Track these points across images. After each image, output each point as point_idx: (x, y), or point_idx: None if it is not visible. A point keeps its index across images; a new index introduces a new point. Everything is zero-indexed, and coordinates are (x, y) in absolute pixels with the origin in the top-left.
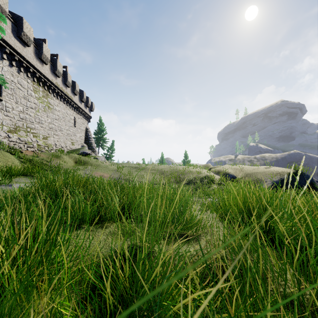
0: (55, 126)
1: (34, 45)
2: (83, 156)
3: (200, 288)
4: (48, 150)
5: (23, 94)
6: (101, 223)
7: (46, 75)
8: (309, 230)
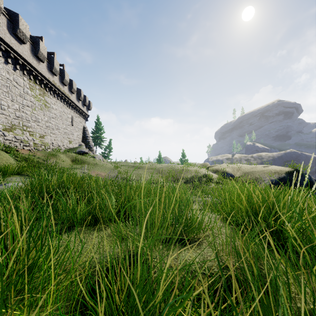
0: (52, 125)
1: (30, 43)
2: (80, 155)
3: None
4: (45, 149)
5: (19, 92)
6: (96, 225)
7: (43, 73)
8: None
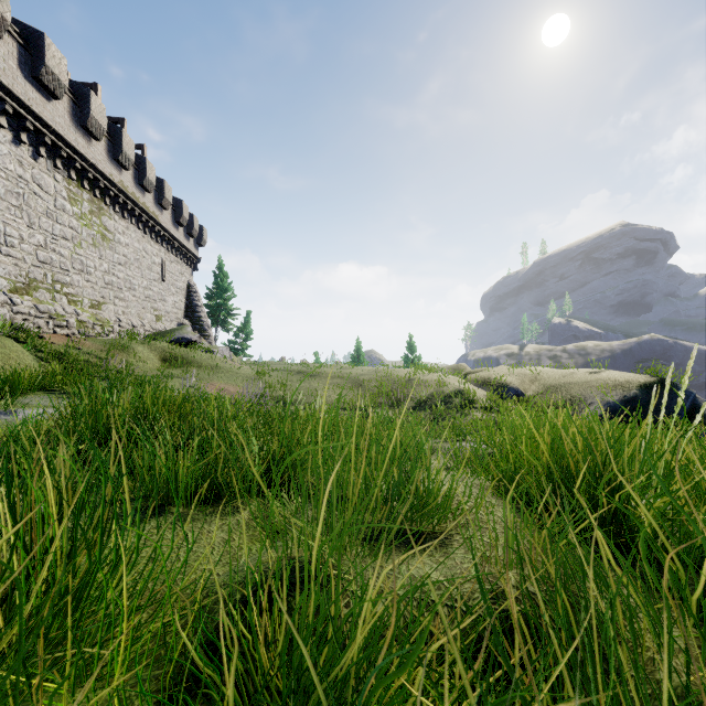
0: (119, 280)
1: (69, 98)
2: (181, 346)
3: None
4: (102, 334)
5: (44, 207)
6: (218, 502)
7: (99, 165)
8: None
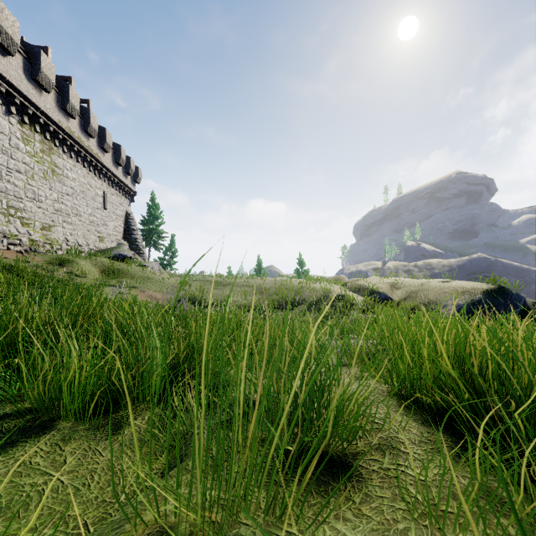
0: (67, 208)
1: (22, 55)
2: (118, 261)
3: None
4: (51, 251)
5: None
6: (115, 412)
7: (49, 113)
8: None
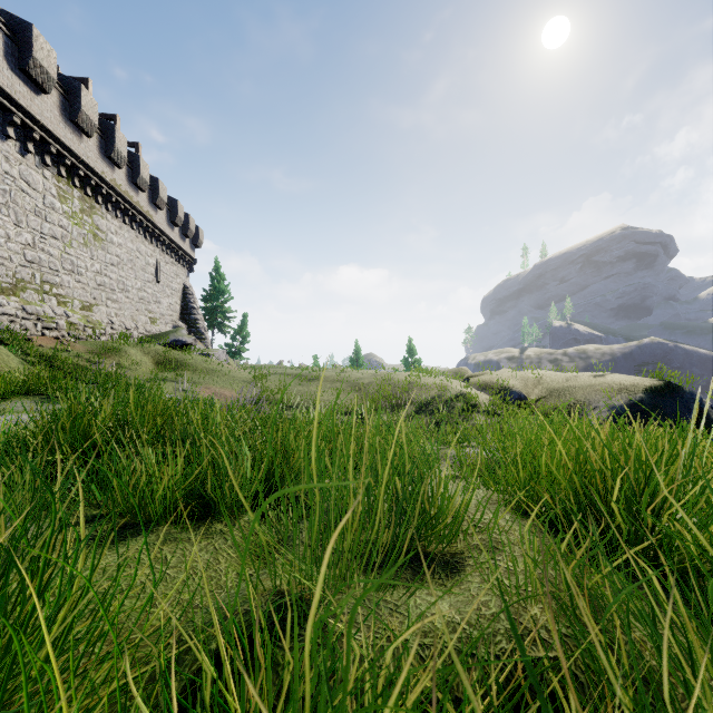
0: (112, 281)
1: (59, 92)
2: (175, 349)
3: None
4: (93, 336)
5: (32, 205)
6: (204, 518)
7: (90, 162)
8: None
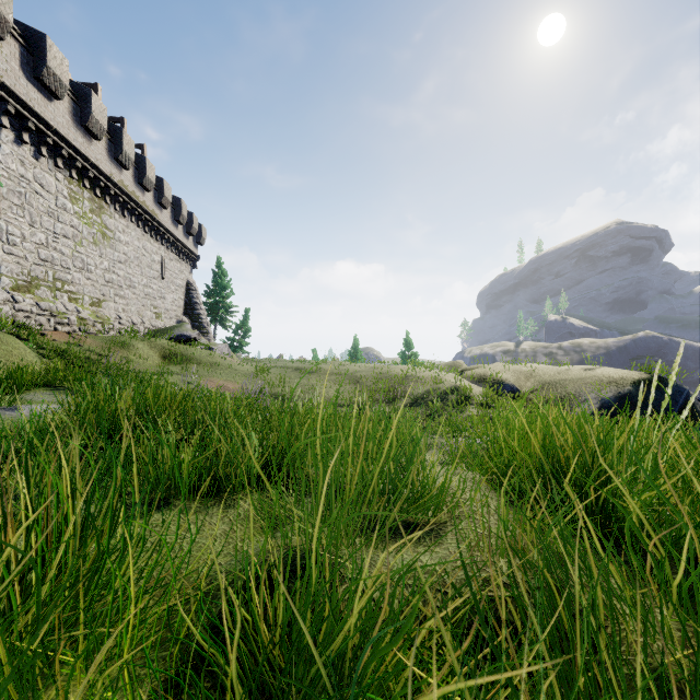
0: (119, 278)
1: (70, 98)
2: (180, 343)
3: (459, 673)
4: (103, 331)
5: (46, 206)
6: (218, 496)
7: (99, 164)
8: (698, 513)
